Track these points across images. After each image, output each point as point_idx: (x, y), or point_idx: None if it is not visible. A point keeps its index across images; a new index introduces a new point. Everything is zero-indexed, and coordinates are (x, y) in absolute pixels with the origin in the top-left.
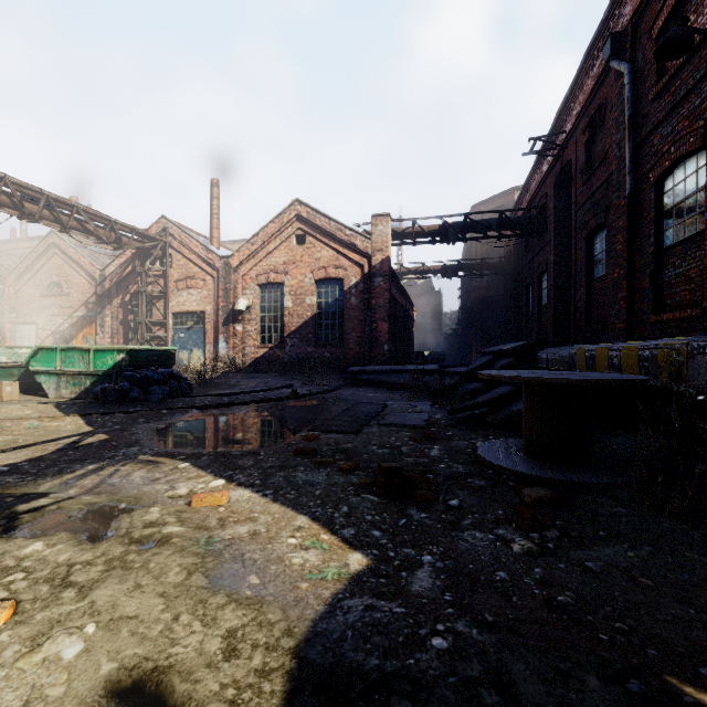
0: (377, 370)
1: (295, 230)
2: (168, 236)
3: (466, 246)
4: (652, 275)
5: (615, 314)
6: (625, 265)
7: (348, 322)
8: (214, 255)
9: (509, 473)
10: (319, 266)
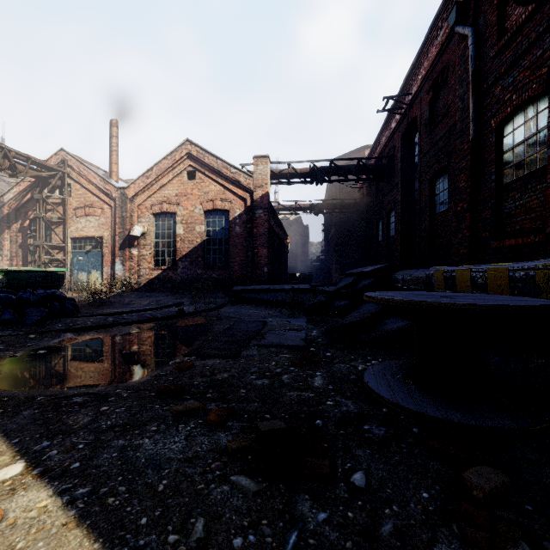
0: (258, 289)
1: (186, 166)
2: (67, 168)
3: (328, 192)
4: (493, 207)
5: (459, 241)
6: (468, 200)
7: (233, 247)
8: (111, 186)
9: (408, 413)
10: (208, 199)
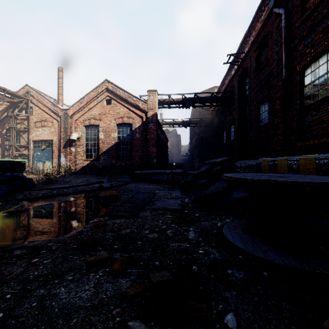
0: (150, 173)
1: (105, 96)
2: (30, 96)
3: (192, 114)
4: (297, 121)
5: (275, 142)
6: (282, 116)
7: (134, 147)
8: (58, 108)
9: (258, 259)
10: (119, 117)
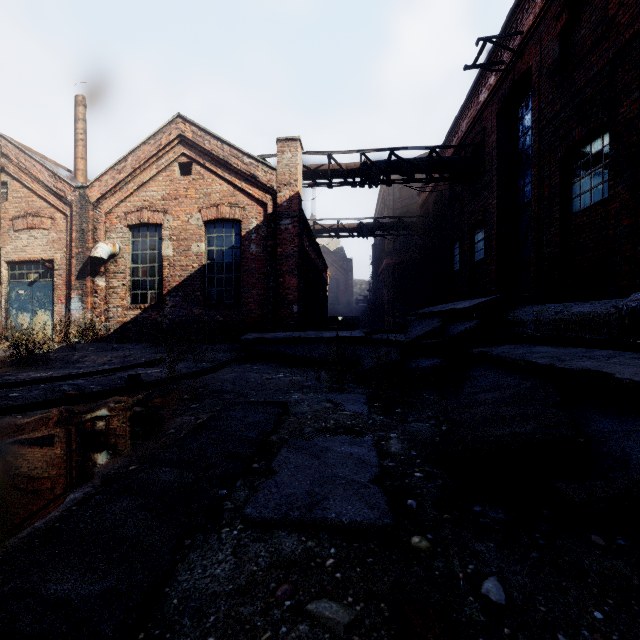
0: (281, 338)
1: (178, 156)
2: None
3: (377, 215)
4: None
5: None
6: None
7: (247, 275)
8: (66, 185)
9: None
10: (210, 204)
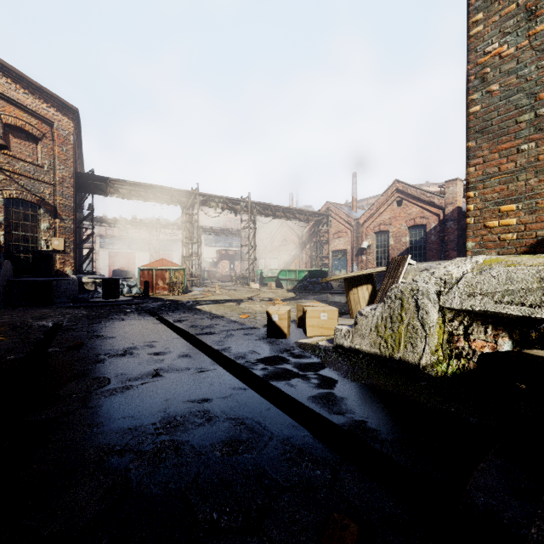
0: None
1: (395, 198)
2: (329, 211)
3: None
4: None
5: None
6: None
7: (429, 251)
8: (351, 219)
9: None
10: (410, 218)
